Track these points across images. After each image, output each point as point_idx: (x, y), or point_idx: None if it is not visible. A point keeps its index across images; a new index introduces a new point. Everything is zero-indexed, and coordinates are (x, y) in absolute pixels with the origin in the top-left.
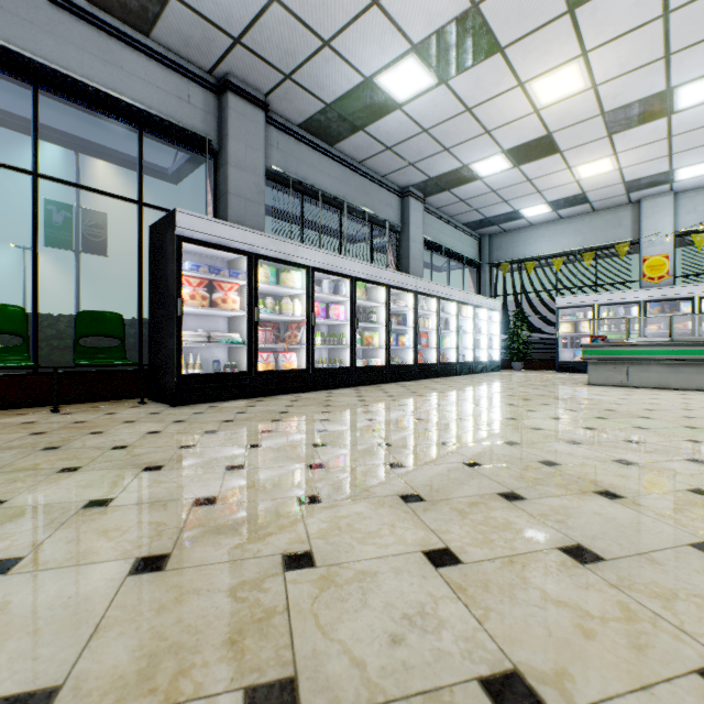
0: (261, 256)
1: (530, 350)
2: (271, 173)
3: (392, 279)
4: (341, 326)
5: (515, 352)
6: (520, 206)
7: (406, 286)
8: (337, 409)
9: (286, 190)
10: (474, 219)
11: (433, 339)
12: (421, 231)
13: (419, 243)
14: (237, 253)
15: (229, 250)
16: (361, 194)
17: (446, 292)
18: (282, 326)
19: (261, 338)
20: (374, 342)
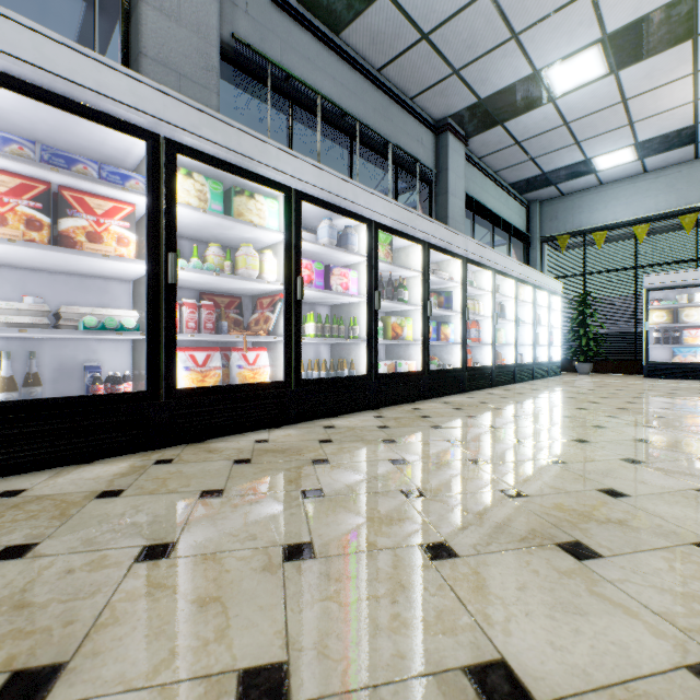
0: (182, 148)
1: (600, 347)
2: (234, 51)
3: (432, 234)
4: (351, 306)
5: (580, 350)
6: (596, 151)
7: (452, 248)
8: (335, 526)
9: (265, 95)
10: (526, 175)
11: (486, 331)
12: (463, 183)
13: (460, 199)
14: (117, 128)
15: (94, 115)
16: (381, 117)
17: (502, 263)
18: (247, 303)
19: (187, 320)
20: (405, 334)
